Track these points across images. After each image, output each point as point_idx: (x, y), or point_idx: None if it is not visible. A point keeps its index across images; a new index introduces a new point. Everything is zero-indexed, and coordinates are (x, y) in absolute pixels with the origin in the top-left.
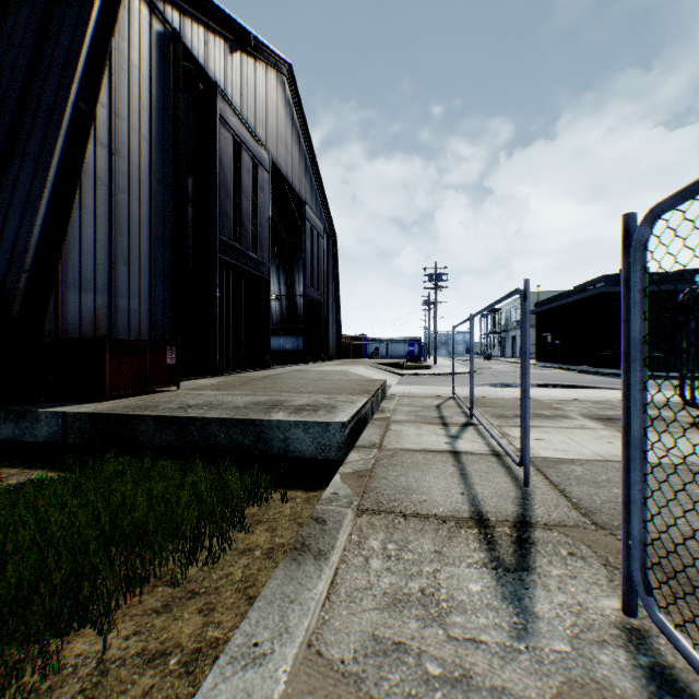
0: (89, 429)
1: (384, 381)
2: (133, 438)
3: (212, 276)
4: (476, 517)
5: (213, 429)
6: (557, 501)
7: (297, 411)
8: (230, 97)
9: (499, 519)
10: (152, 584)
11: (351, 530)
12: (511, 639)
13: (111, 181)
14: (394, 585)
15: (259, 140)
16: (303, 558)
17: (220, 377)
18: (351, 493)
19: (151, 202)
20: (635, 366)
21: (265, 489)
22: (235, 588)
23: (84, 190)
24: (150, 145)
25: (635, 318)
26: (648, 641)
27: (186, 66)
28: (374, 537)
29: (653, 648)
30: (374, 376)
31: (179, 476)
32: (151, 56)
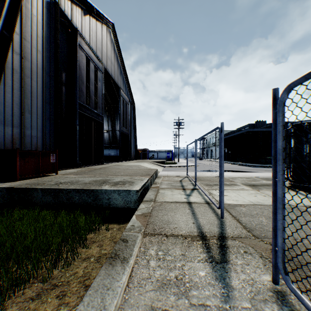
0: (6, 196)
1: (156, 170)
2: (30, 200)
3: (75, 120)
4: (200, 235)
5: (72, 194)
6: (236, 225)
7: (115, 184)
8: (84, 36)
9: (211, 235)
10: (31, 282)
11: (140, 245)
12: (222, 302)
13: (22, 72)
14: (162, 275)
15: (98, 57)
16: (115, 262)
17: (78, 168)
18: (140, 225)
19: (43, 83)
20: (279, 162)
21: (98, 224)
22: (78, 281)
23: (6, 75)
24: (42, 55)
25: (279, 139)
26: (286, 298)
27: (62, 20)
28: (151, 248)
29: (289, 301)
30: (151, 167)
31: (53, 219)
32: (43, 12)
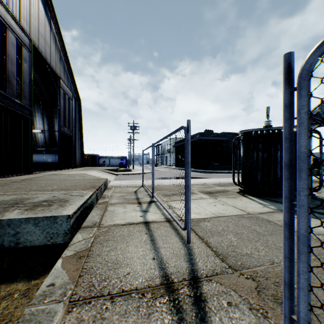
0: None
1: (106, 179)
2: None
3: None
4: (165, 281)
5: None
6: (207, 252)
7: (34, 207)
8: None
9: (180, 279)
10: None
11: None
12: None
13: None
14: None
15: (23, 29)
16: None
17: None
18: (67, 279)
19: None
20: (303, 175)
21: None
22: None
23: None
24: None
25: (303, 135)
26: None
27: None
28: None
29: None
30: (101, 176)
31: None
32: None
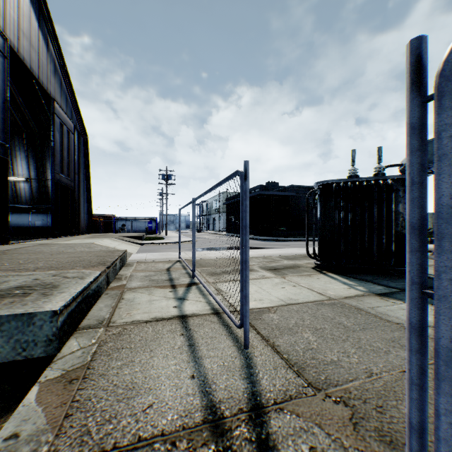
0: None
1: (124, 251)
2: None
3: None
4: (210, 416)
5: None
6: (274, 361)
7: None
8: None
9: (234, 410)
10: None
11: None
12: None
13: None
14: None
15: None
16: None
17: None
18: (44, 424)
19: None
20: (446, 244)
21: None
22: None
23: None
24: None
25: (446, 175)
26: None
27: None
28: None
29: None
30: (118, 246)
31: None
32: None
